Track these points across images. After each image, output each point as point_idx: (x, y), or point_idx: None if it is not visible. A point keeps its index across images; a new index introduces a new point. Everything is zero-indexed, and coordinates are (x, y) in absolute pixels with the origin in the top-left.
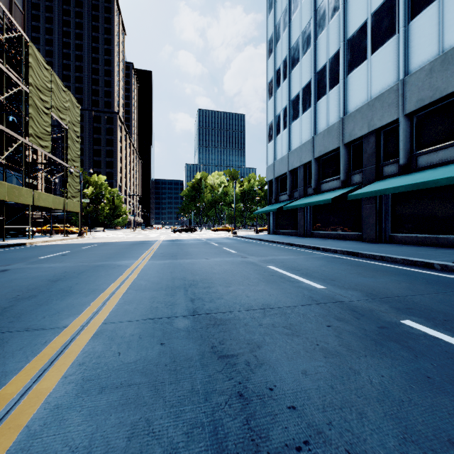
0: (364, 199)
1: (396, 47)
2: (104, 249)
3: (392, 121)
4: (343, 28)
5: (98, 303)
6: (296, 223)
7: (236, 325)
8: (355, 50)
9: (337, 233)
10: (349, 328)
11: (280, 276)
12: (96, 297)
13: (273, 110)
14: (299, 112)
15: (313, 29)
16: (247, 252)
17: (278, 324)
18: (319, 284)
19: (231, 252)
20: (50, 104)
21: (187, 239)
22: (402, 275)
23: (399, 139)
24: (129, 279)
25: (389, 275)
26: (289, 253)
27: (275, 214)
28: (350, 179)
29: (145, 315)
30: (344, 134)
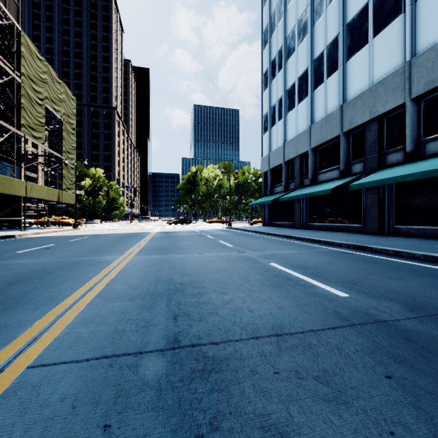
0: (366, 190)
1: (402, 28)
2: (93, 242)
3: (397, 106)
4: (342, 12)
5: (45, 323)
6: (291, 214)
7: (238, 374)
8: (355, 34)
9: (335, 225)
10: (424, 382)
11: (286, 277)
12: (48, 311)
13: (268, 101)
14: (295, 102)
15: (309, 16)
16: (243, 245)
17: (305, 371)
18: (339, 290)
19: (226, 246)
20: (43, 95)
21: (181, 231)
22: (435, 276)
23: (405, 125)
24: (103, 281)
25: (418, 276)
26: (289, 247)
27: (270, 206)
28: (349, 168)
29: (100, 347)
30: (343, 122)
